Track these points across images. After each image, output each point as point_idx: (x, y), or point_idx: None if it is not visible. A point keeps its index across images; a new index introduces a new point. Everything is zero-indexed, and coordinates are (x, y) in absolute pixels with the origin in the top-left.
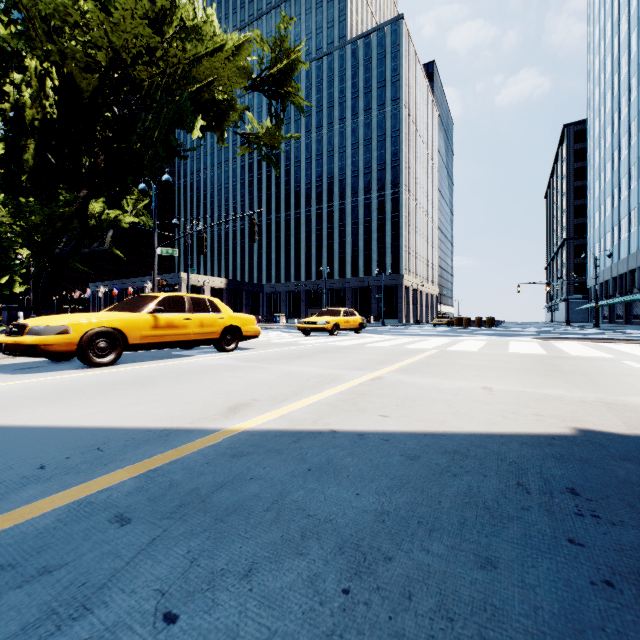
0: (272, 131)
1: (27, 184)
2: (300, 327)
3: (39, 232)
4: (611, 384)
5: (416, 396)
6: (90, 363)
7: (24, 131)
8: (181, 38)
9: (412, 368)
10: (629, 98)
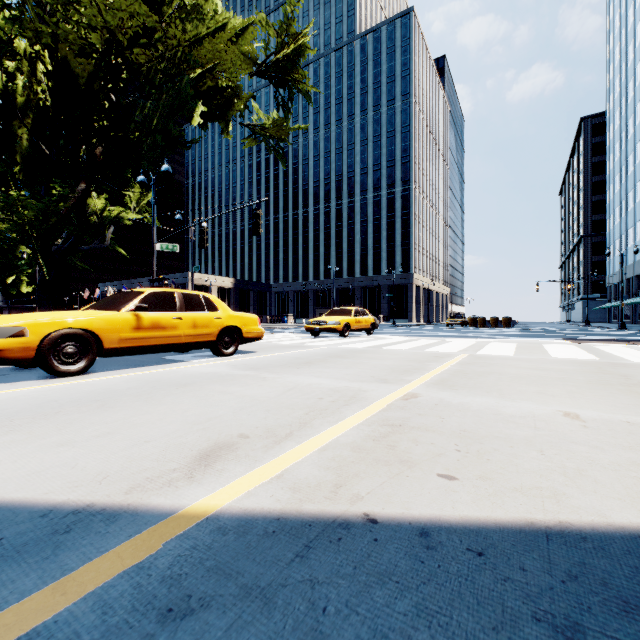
0: (279, 122)
1: (20, 176)
2: (308, 327)
3: (33, 227)
4: None
5: (478, 430)
6: (53, 372)
7: (15, 119)
8: (181, 18)
9: (449, 380)
10: None
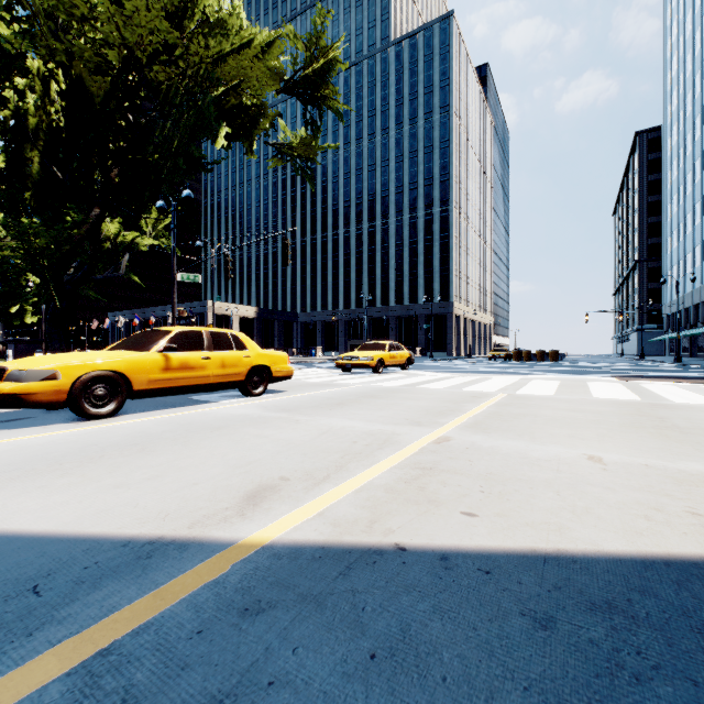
0: (307, 141)
1: (31, 202)
2: (339, 363)
3: (45, 256)
4: None
5: (504, 473)
6: (84, 415)
7: (27, 141)
8: (204, 33)
9: (483, 423)
10: None
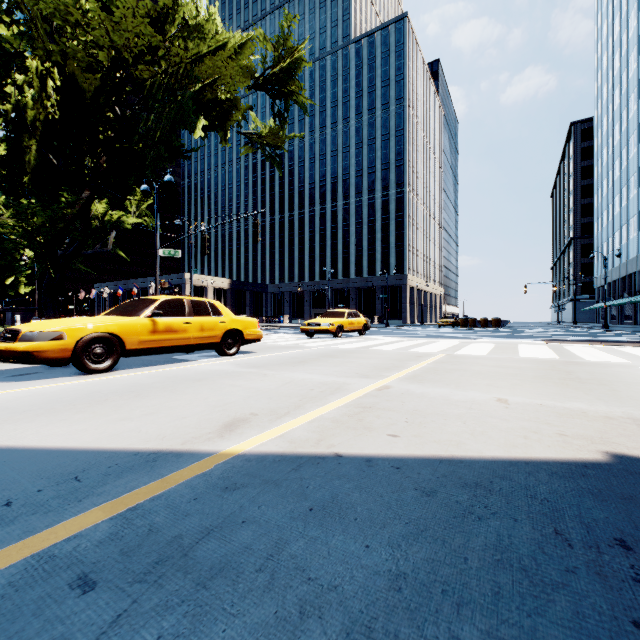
0: (275, 131)
1: (29, 185)
2: (303, 329)
3: (41, 233)
4: (635, 396)
5: (427, 410)
6: (85, 370)
7: (26, 132)
8: (183, 37)
9: (420, 375)
10: (638, 95)
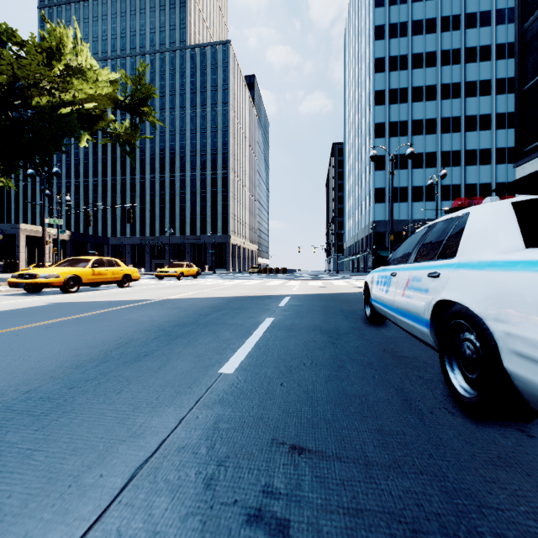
0: (131, 133)
1: None
2: (157, 275)
3: None
4: (273, 290)
5: (213, 294)
6: (68, 291)
7: None
8: (69, 74)
9: (217, 289)
10: (358, 140)
